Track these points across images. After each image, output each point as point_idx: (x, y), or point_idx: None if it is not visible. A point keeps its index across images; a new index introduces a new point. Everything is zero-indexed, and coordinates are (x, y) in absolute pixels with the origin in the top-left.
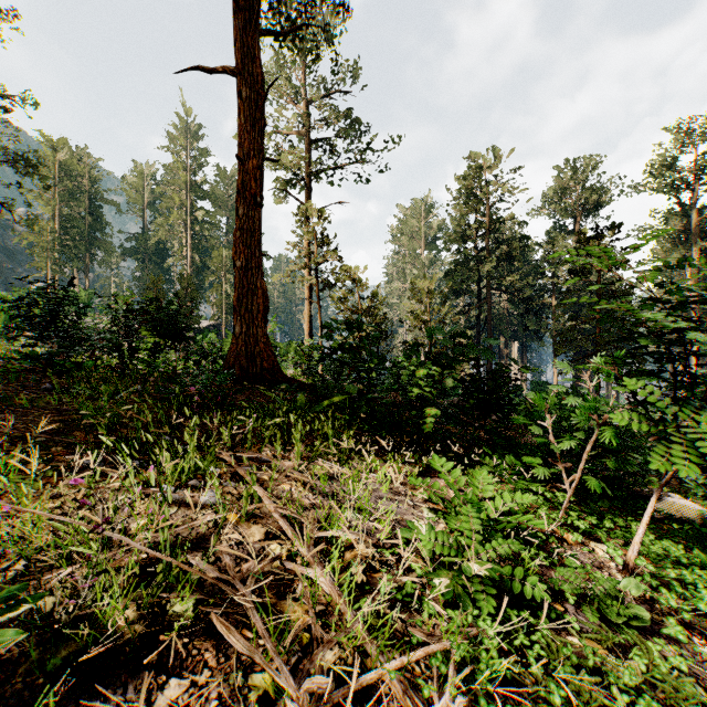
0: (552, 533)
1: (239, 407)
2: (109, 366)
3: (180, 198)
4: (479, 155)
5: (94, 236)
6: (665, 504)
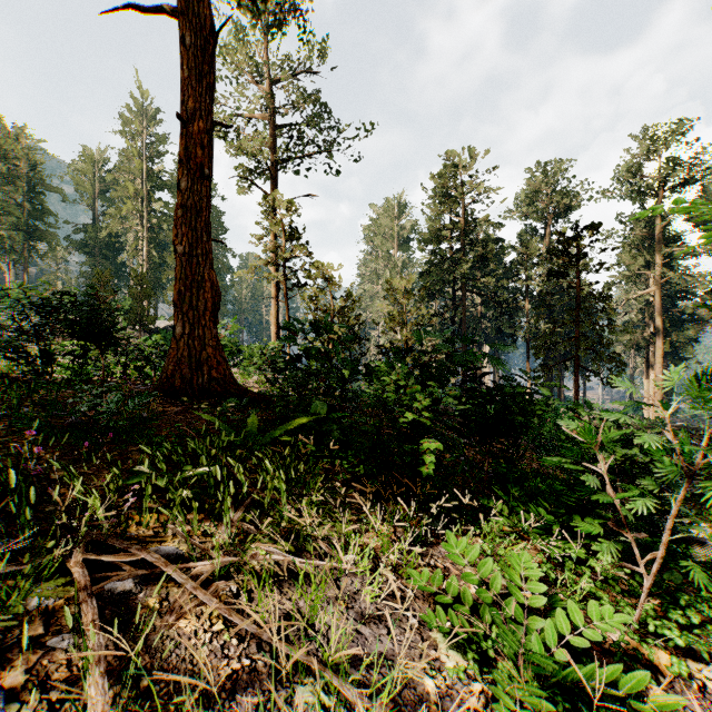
0: (635, 654)
1: (158, 439)
2: (6, 376)
3: (135, 187)
4: (455, 153)
5: (34, 226)
6: (708, 548)
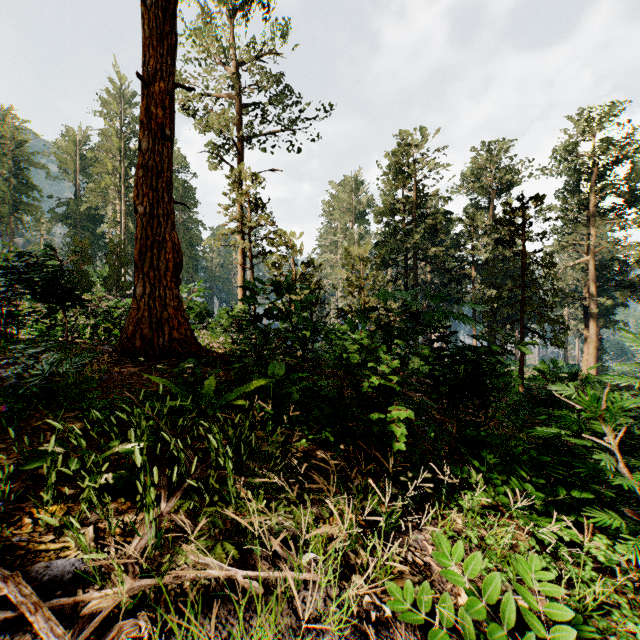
0: None
1: (99, 404)
2: None
3: (113, 164)
4: (407, 132)
5: (20, 200)
6: None
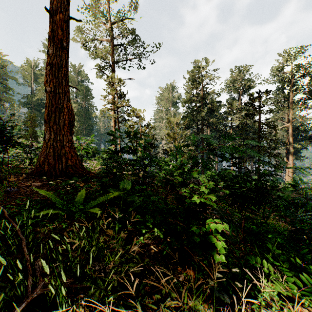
0: None
1: None
2: None
3: None
4: (198, 60)
5: (2, 95)
6: None
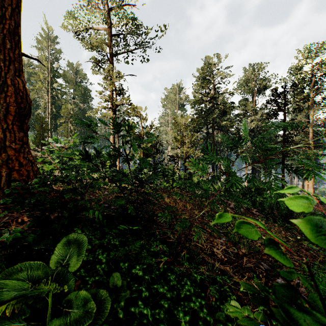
0: None
1: None
2: None
3: (43, 75)
4: (209, 56)
5: None
6: None
